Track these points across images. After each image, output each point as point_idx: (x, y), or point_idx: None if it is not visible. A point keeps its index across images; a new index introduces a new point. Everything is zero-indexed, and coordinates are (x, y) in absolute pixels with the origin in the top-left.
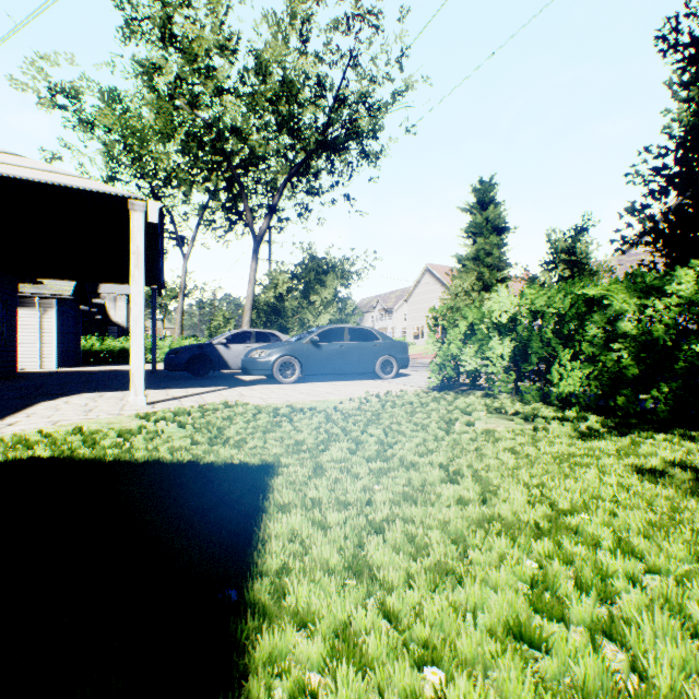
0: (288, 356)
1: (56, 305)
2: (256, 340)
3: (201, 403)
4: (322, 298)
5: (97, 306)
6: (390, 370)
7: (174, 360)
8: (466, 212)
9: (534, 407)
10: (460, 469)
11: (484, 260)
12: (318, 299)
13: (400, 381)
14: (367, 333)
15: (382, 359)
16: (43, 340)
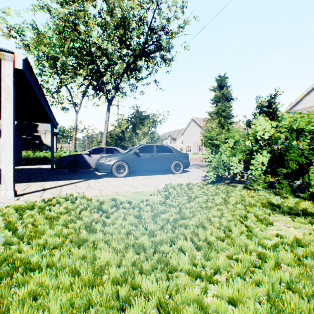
0: (121, 161)
1: None
2: (106, 152)
3: (55, 195)
4: (142, 131)
5: (36, 136)
6: (179, 169)
7: (59, 163)
8: (212, 91)
9: (295, 201)
10: None
11: (221, 114)
12: (140, 132)
13: (185, 175)
14: (166, 148)
15: (175, 163)
16: None
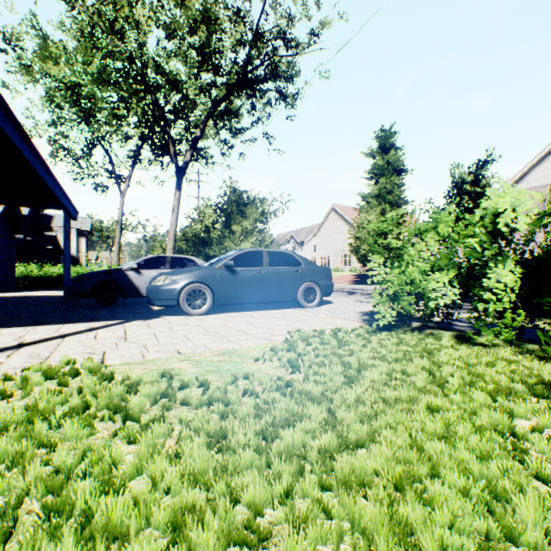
0: (198, 283)
1: None
2: (171, 265)
3: (34, 361)
4: (243, 228)
5: (49, 238)
6: (313, 298)
7: (77, 287)
8: (370, 156)
9: None
10: None
11: (385, 197)
12: (239, 229)
13: (325, 311)
14: (288, 257)
15: (305, 286)
16: None
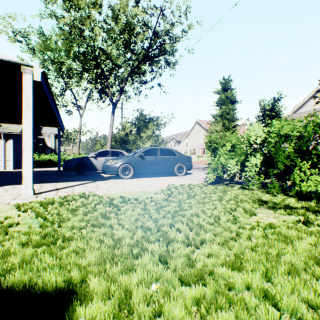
0: (127, 164)
1: (12, 137)
2: (111, 155)
3: (69, 193)
4: (147, 134)
5: (40, 139)
6: (182, 171)
7: (67, 166)
8: (217, 93)
9: (282, 198)
10: (294, 305)
11: (225, 116)
12: (144, 135)
13: (187, 177)
14: (170, 151)
15: (178, 165)
16: (5, 155)
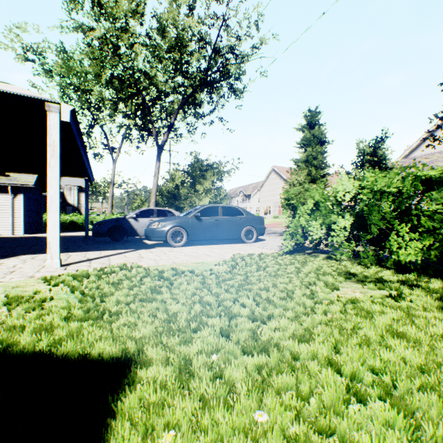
0: (178, 227)
1: (23, 191)
2: (157, 215)
3: (105, 265)
4: (204, 187)
5: None
6: (251, 237)
7: (98, 230)
8: (300, 130)
9: (375, 271)
10: (356, 370)
11: (312, 162)
12: (201, 188)
13: (259, 245)
14: (235, 210)
15: (246, 229)
16: (14, 215)
